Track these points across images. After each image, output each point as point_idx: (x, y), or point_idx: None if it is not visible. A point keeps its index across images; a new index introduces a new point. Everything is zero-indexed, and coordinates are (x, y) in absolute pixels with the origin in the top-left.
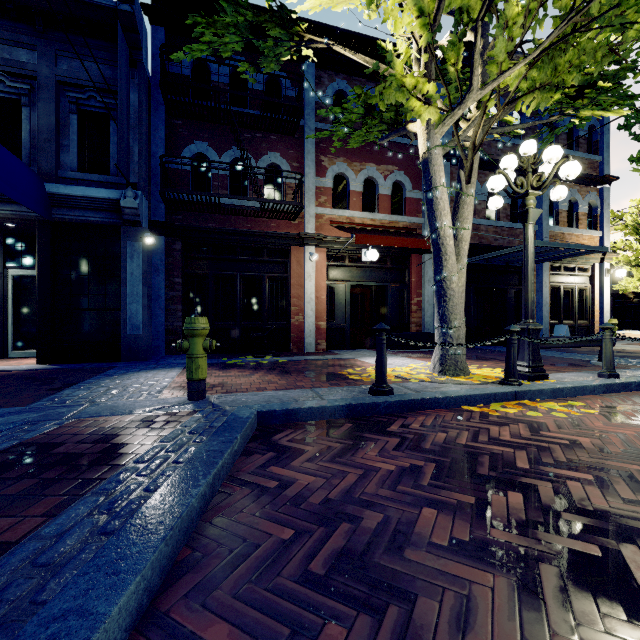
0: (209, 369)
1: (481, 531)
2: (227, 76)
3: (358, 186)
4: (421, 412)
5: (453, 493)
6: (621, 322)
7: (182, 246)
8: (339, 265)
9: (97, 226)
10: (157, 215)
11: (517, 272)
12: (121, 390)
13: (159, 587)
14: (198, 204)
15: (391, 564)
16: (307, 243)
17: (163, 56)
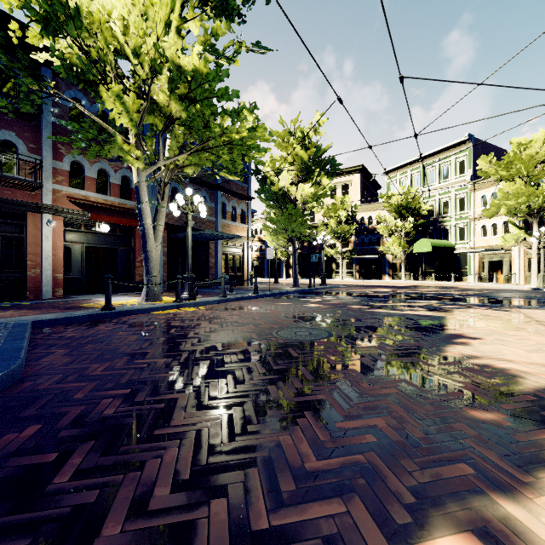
0: None
1: (137, 332)
2: None
3: (93, 174)
4: (130, 316)
5: (132, 329)
6: (272, 274)
7: None
8: (76, 231)
9: None
10: None
11: (205, 244)
12: None
13: (27, 352)
14: None
15: (107, 339)
16: (45, 211)
17: None
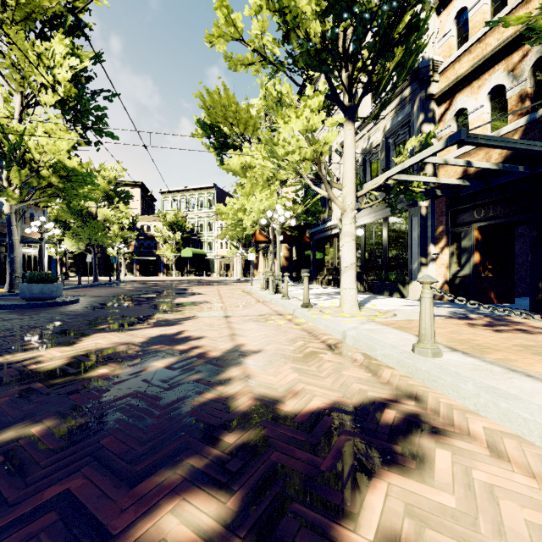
0: None
1: None
2: None
3: None
4: None
5: None
6: None
7: None
8: None
9: None
10: None
11: (5, 246)
12: None
13: None
14: None
15: None
16: None
17: None
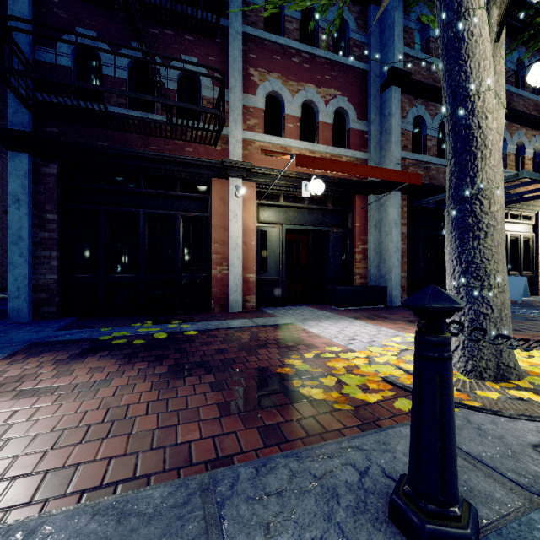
0: (50, 358)
1: None
2: None
3: (295, 110)
4: None
5: None
6: None
7: (60, 171)
8: (272, 204)
9: None
10: (16, 123)
11: None
12: None
13: None
14: (75, 107)
15: None
16: (232, 174)
17: None
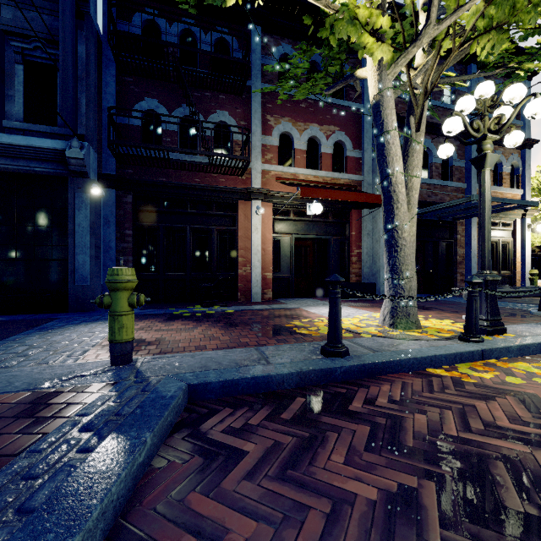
0: (153, 321)
1: None
2: (177, 36)
3: (302, 145)
4: (383, 378)
5: None
6: None
7: (133, 199)
8: (284, 219)
9: (43, 177)
10: (108, 168)
11: (448, 226)
12: (41, 350)
13: None
14: (147, 158)
15: None
16: (254, 197)
17: (111, 10)
